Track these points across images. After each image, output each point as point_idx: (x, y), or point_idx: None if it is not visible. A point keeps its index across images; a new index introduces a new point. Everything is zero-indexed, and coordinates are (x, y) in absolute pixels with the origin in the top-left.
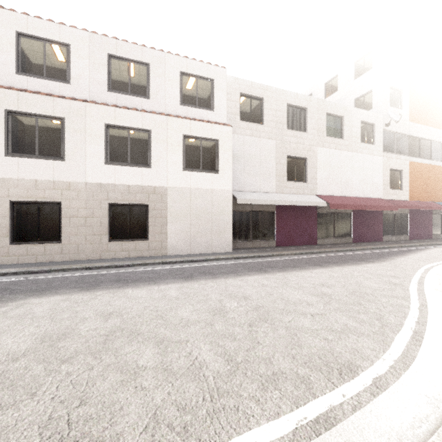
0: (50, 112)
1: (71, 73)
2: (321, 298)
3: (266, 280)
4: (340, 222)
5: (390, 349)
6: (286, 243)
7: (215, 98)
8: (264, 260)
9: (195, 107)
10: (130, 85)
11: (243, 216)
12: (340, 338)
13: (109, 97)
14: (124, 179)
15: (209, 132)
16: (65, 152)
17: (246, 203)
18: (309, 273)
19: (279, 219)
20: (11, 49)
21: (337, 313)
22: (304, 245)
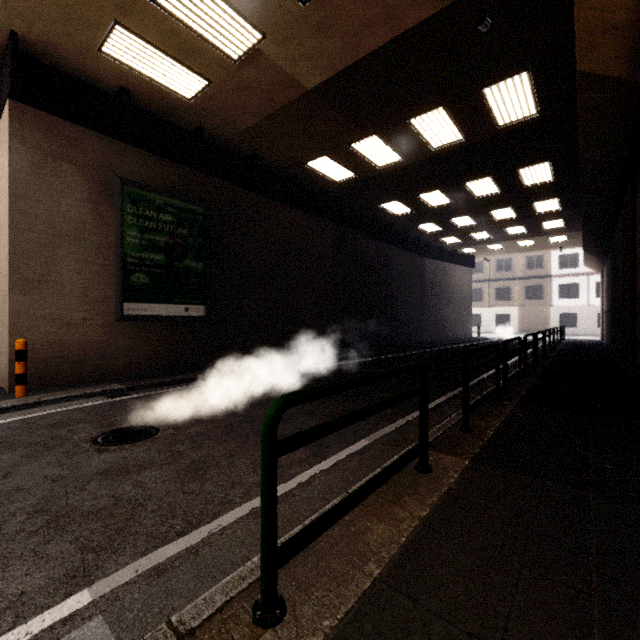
0: (573, 282)
1: (579, 264)
2: None
3: None
4: None
5: None
6: None
7: None
8: None
9: None
10: None
11: None
12: None
13: None
14: None
15: None
16: (579, 296)
17: None
18: None
19: None
20: (556, 262)
21: None
22: None
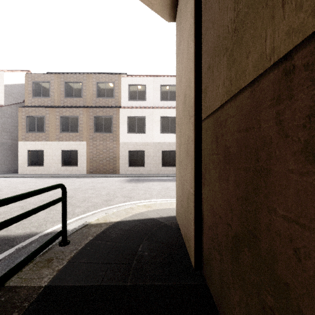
0: (140, 115)
1: (146, 96)
2: None
3: None
4: None
5: None
6: None
7: None
8: None
9: None
10: (169, 96)
11: None
12: None
13: (160, 104)
14: (167, 140)
15: None
16: (146, 130)
17: None
18: None
19: None
20: (127, 92)
21: None
22: None
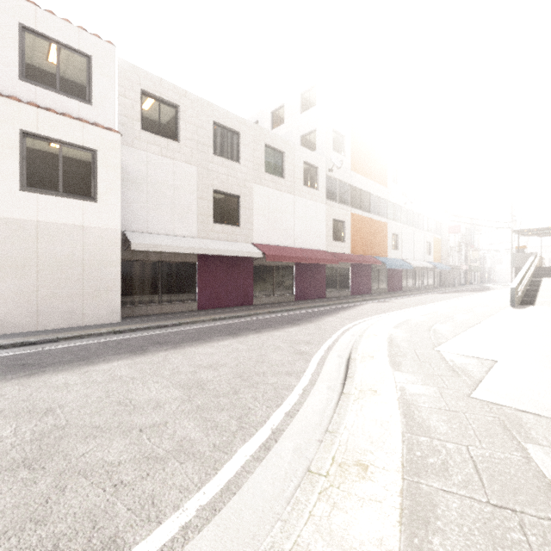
0: None
1: None
2: (189, 390)
3: (130, 368)
4: (281, 277)
5: (213, 479)
6: (213, 305)
7: (94, 85)
8: (161, 332)
9: (54, 91)
10: None
11: (147, 269)
12: (148, 474)
13: None
14: None
15: (78, 136)
16: None
17: (146, 249)
18: (209, 347)
19: (202, 273)
20: None
21: (188, 418)
22: (237, 306)
